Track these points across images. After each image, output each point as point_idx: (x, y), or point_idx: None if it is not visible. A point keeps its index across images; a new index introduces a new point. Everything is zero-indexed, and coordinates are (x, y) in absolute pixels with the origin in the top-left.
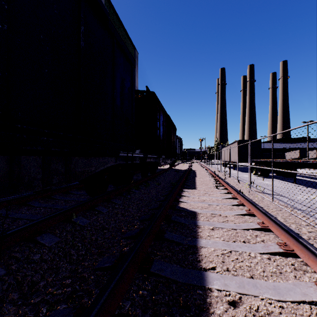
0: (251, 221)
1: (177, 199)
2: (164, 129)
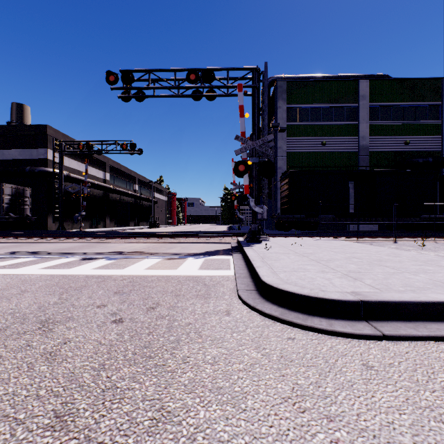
0: None
1: None
2: None
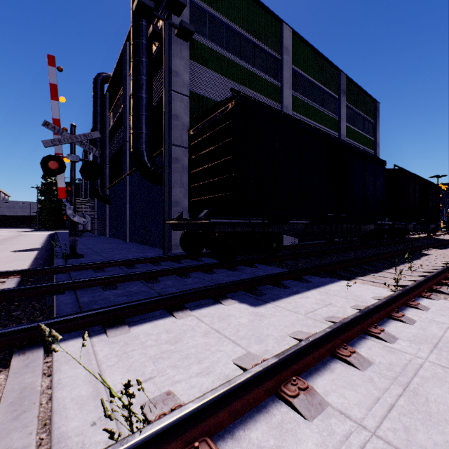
0: None
1: (419, 250)
2: (415, 194)
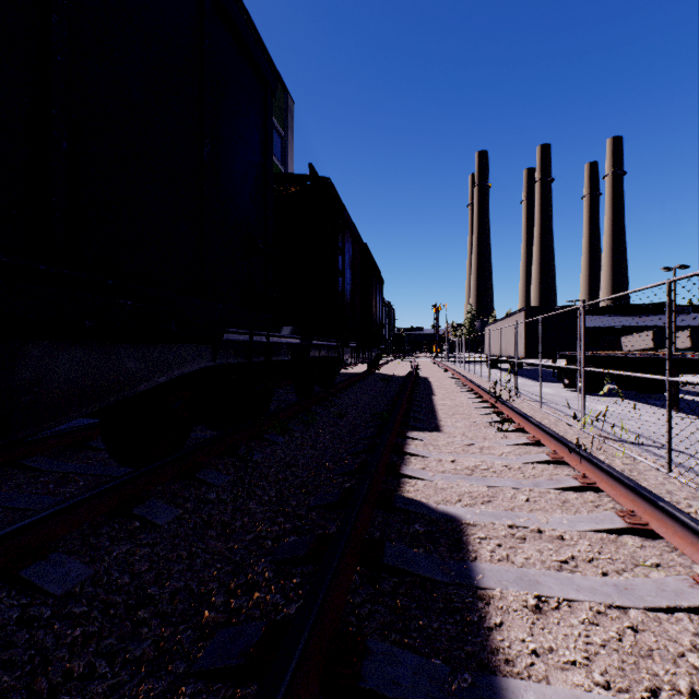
0: (656, 563)
1: (395, 470)
2: (355, 276)
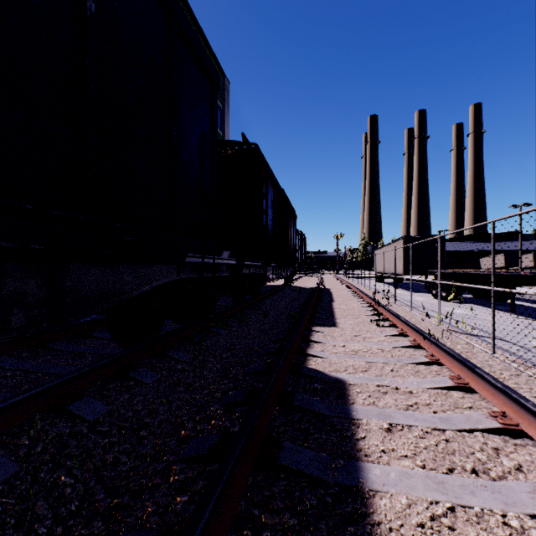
0: (469, 406)
1: (303, 351)
2: (276, 214)
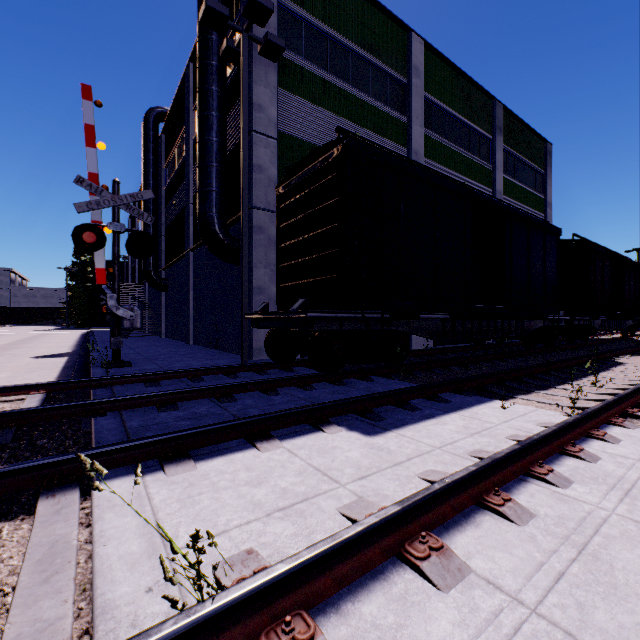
0: None
1: (610, 357)
2: (605, 277)
